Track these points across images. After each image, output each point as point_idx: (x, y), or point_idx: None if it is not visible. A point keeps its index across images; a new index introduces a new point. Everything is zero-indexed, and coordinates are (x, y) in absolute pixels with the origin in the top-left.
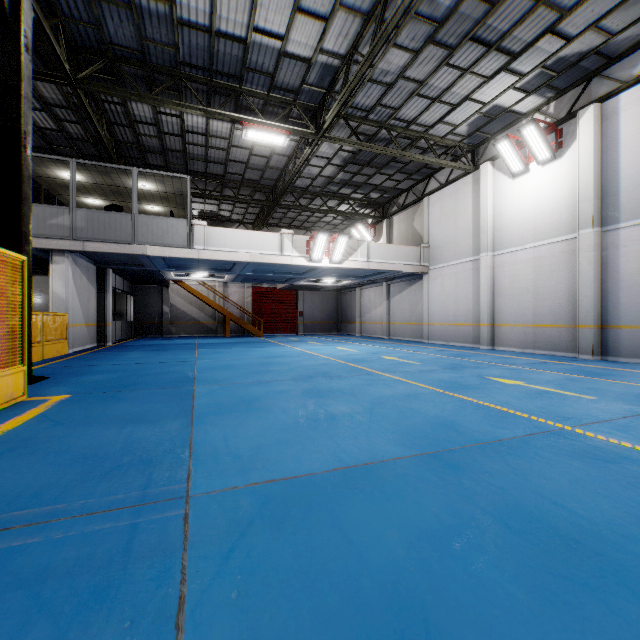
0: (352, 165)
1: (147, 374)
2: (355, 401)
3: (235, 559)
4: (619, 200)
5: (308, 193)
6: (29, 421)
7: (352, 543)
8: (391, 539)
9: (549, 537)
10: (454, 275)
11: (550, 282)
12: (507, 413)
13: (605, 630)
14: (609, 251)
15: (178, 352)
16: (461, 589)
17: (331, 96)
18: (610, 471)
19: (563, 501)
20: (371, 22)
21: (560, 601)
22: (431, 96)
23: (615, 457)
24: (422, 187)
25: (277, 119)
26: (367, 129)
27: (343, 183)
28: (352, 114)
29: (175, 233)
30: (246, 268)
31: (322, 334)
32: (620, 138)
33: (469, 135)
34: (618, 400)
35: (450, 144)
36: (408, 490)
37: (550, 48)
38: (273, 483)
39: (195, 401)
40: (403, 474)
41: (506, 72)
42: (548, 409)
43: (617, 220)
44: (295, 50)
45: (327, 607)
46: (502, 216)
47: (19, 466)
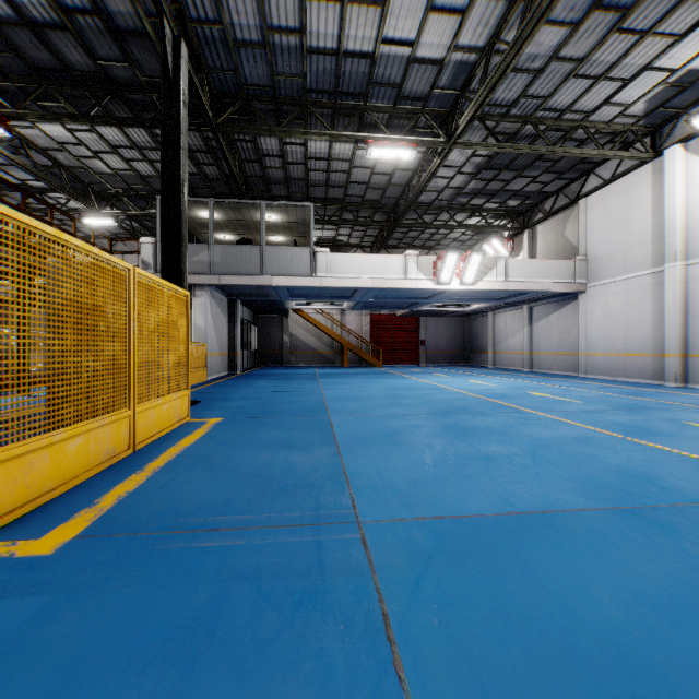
0: (486, 171)
1: (281, 402)
2: (509, 441)
3: (425, 588)
4: None
5: (433, 208)
6: (198, 440)
7: (552, 594)
8: (600, 597)
9: None
10: (623, 293)
11: None
12: None
13: None
14: None
15: (302, 382)
16: None
17: (465, 97)
18: None
19: None
20: (518, 3)
21: None
22: (594, 74)
23: None
24: (577, 187)
25: (403, 132)
26: (507, 127)
27: (474, 193)
28: (489, 113)
29: (299, 262)
30: (367, 294)
31: (447, 365)
32: None
33: (647, 114)
34: None
35: (619, 129)
36: (607, 547)
37: None
38: (442, 520)
39: (335, 431)
40: (595, 528)
41: None
42: None
43: None
44: (426, 54)
45: (542, 653)
46: (698, 213)
47: (205, 478)
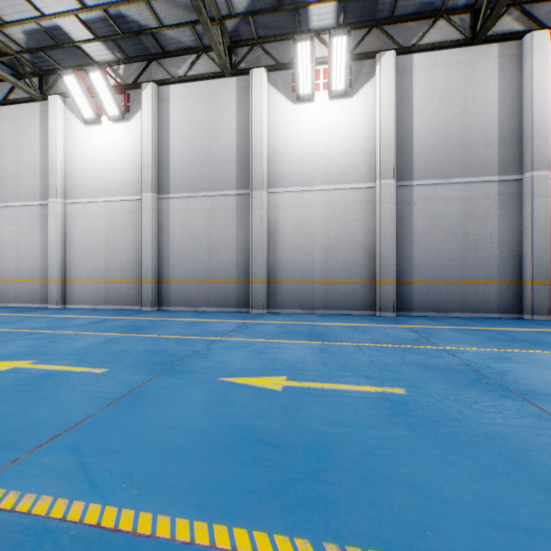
0: None
1: None
2: None
3: None
4: (170, 174)
5: None
6: None
7: None
8: None
9: None
10: (17, 219)
11: (120, 238)
12: None
13: None
14: (164, 216)
15: None
16: None
17: None
18: None
19: None
20: None
21: None
22: None
23: None
24: None
25: None
26: None
27: None
28: None
29: None
30: None
31: None
32: (171, 122)
33: (31, 50)
34: (131, 366)
35: (2, 47)
36: None
37: None
38: None
39: None
40: None
41: None
42: None
43: (169, 191)
44: None
45: None
46: (75, 162)
47: None
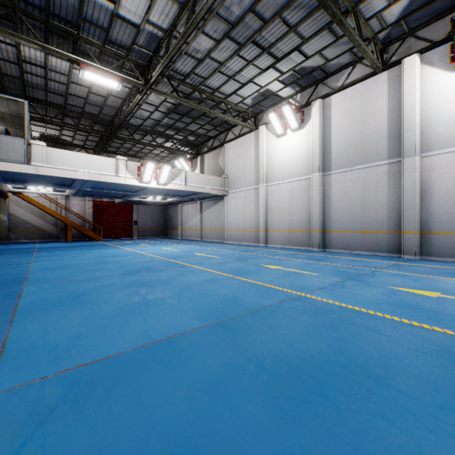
0: (174, 114)
1: None
2: (169, 288)
3: (26, 452)
4: (332, 157)
5: (140, 130)
6: None
7: (146, 408)
8: (179, 397)
9: (286, 371)
10: (244, 197)
11: (298, 204)
12: (270, 288)
13: (312, 431)
14: (327, 187)
15: (14, 256)
16: (225, 426)
17: (156, 58)
18: (322, 320)
19: (296, 344)
20: (185, 10)
21: (288, 417)
22: (228, 74)
23: (326, 310)
24: (224, 136)
25: (112, 67)
26: (185, 89)
27: (168, 126)
28: (173, 76)
29: (11, 149)
30: (85, 185)
31: (152, 238)
32: (332, 121)
33: (252, 106)
34: (329, 275)
35: (241, 110)
36: (198, 353)
37: (297, 60)
38: (84, 367)
39: (21, 300)
40: (196, 341)
41: (273, 69)
42: (293, 283)
43: (331, 169)
44: (126, 15)
45: None
46: (272, 161)
47: None
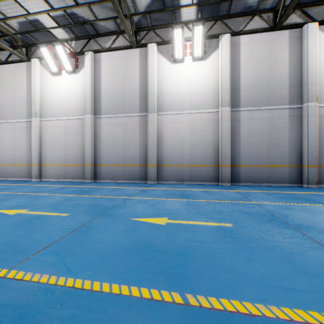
0: None
1: None
2: None
3: None
4: (101, 104)
5: None
6: None
7: None
8: None
9: None
10: (13, 130)
11: (72, 141)
12: None
13: None
14: (98, 128)
15: None
16: None
17: None
18: None
19: None
20: None
21: None
22: None
23: (10, 322)
24: None
25: None
26: None
27: None
28: None
29: None
30: None
31: None
32: (102, 74)
33: (21, 32)
34: (82, 212)
35: (5, 31)
36: None
37: (67, 1)
38: None
39: None
40: None
41: None
42: (14, 243)
43: (101, 113)
44: None
45: None
46: (46, 97)
47: None
